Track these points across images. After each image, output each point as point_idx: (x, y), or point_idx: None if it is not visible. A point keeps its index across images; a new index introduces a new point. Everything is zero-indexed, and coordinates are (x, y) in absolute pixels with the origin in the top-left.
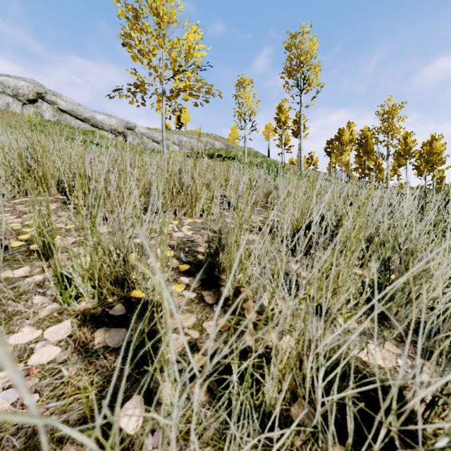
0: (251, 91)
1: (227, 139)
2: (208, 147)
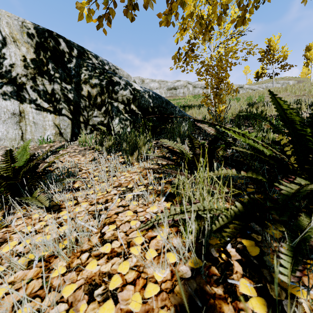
0: None
1: (298, 77)
2: (284, 85)
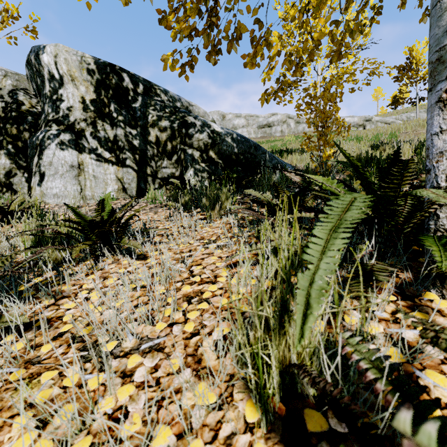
0: None
1: None
2: None
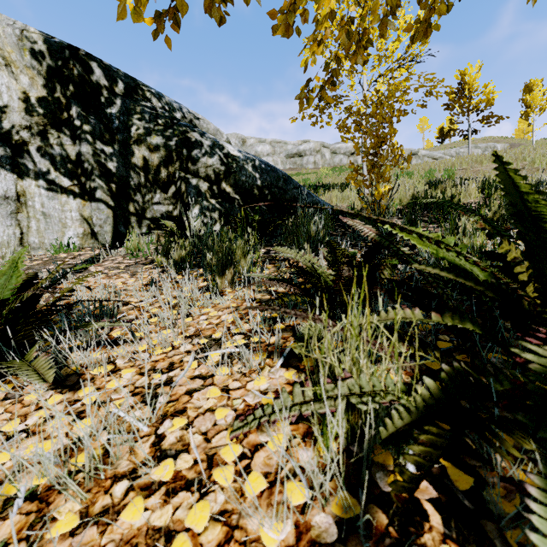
0: (540, 90)
1: (511, 137)
2: (488, 152)
